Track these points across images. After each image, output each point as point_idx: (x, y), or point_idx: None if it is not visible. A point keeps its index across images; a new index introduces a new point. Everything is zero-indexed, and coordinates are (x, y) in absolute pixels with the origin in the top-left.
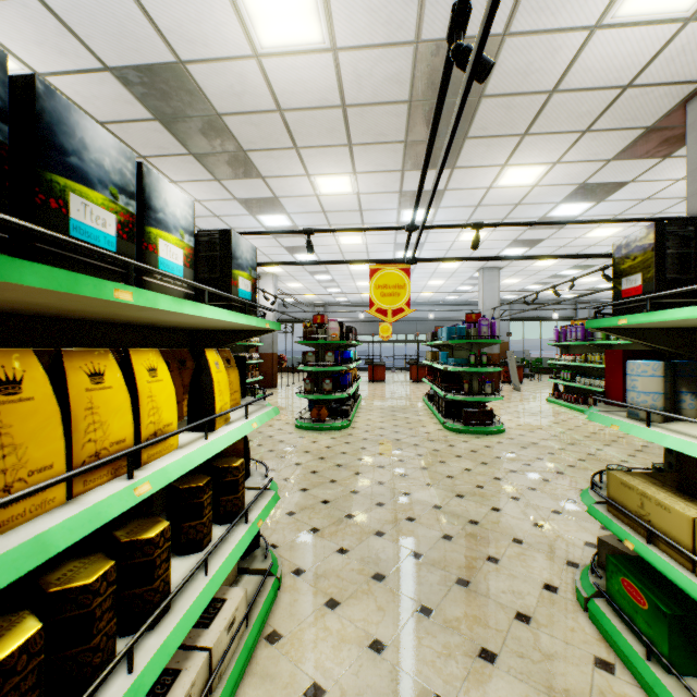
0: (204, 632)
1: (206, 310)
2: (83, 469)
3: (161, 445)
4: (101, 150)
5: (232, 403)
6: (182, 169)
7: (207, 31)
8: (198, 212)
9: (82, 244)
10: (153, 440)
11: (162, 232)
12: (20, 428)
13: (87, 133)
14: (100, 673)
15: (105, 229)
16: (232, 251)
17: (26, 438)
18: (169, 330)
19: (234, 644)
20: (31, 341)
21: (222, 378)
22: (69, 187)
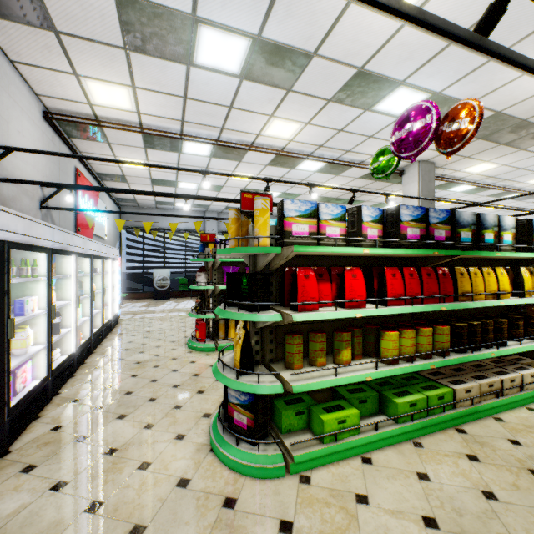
0: (518, 371)
1: (520, 254)
2: (488, 293)
3: (504, 295)
4: (490, 219)
5: (533, 292)
6: (493, 153)
7: (516, 94)
8: (504, 171)
9: (488, 244)
10: (502, 292)
11: (504, 232)
12: (477, 282)
13: (487, 218)
14: (489, 345)
15: (490, 238)
16: (533, 227)
17: (478, 284)
18: (499, 259)
19: (533, 385)
20: (461, 265)
21: (527, 278)
22: (484, 232)
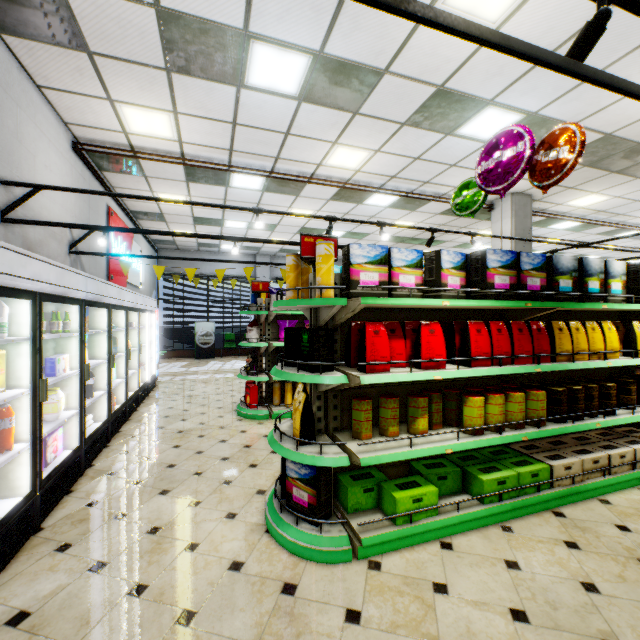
0: (630, 445)
1: (632, 306)
2: (592, 352)
3: (612, 355)
4: (594, 265)
5: None
6: (602, 183)
7: (629, 113)
8: (617, 204)
9: (592, 294)
10: (610, 351)
11: (612, 280)
12: (579, 339)
13: (591, 263)
14: (594, 414)
15: (595, 287)
16: None
17: (580, 342)
18: (607, 312)
19: None
20: (560, 319)
21: None
22: (588, 280)
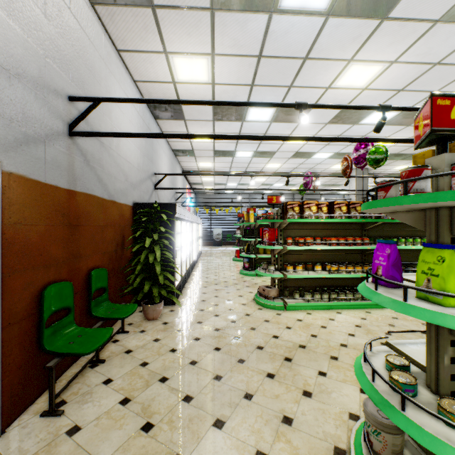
0: None
1: None
2: None
3: None
4: None
5: None
6: (400, 163)
7: None
8: None
9: None
10: None
11: None
12: None
13: None
14: None
15: None
16: None
17: None
18: None
19: None
20: None
21: None
22: None
